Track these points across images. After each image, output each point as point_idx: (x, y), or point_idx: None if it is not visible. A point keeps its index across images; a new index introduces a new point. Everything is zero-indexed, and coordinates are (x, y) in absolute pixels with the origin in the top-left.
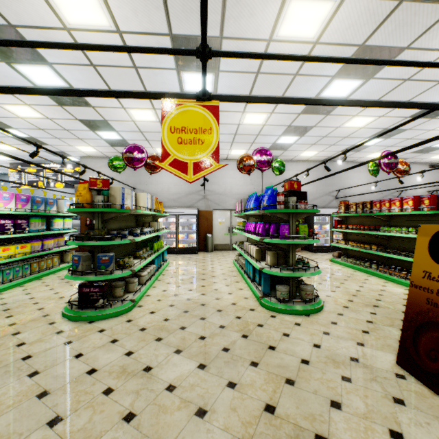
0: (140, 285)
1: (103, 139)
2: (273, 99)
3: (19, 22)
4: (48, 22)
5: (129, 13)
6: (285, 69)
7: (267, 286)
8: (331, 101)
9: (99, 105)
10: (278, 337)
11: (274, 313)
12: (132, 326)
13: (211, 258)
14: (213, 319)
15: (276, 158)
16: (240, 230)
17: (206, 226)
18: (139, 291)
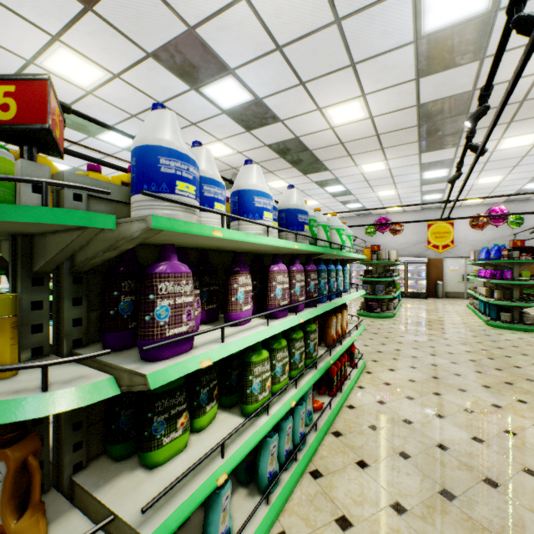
0: (392, 309)
1: (347, 208)
2: (481, 216)
3: (340, 176)
4: (354, 174)
5: (398, 163)
6: (512, 156)
7: (493, 313)
8: (516, 213)
9: (358, 194)
10: (494, 334)
11: (497, 328)
12: (399, 321)
13: (442, 302)
14: (449, 325)
15: (528, 198)
16: (473, 277)
17: (436, 273)
18: (393, 310)
